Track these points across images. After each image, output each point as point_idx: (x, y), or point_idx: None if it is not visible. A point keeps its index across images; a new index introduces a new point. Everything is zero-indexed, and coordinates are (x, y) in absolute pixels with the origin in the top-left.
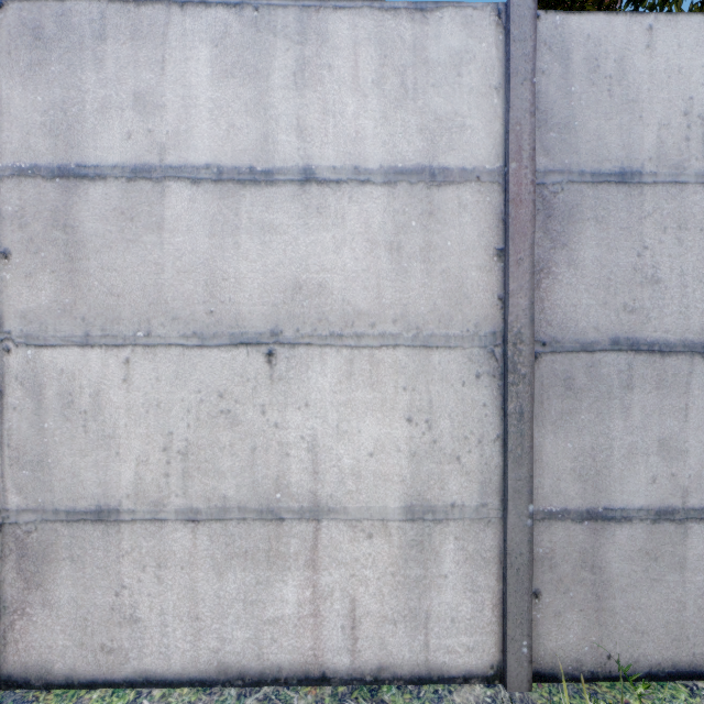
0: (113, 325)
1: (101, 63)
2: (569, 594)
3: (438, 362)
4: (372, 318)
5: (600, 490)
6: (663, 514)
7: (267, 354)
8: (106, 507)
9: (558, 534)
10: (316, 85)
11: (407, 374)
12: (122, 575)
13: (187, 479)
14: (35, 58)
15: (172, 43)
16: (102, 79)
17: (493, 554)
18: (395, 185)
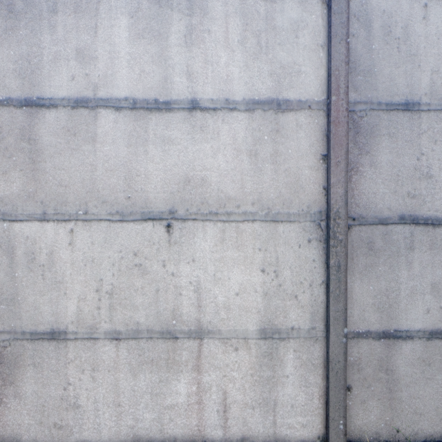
0: (62, 206)
1: (54, 28)
2: (371, 388)
3: (282, 231)
4: (237, 202)
5: (391, 317)
6: (434, 334)
7: (167, 226)
8: (57, 330)
9: (363, 347)
10: (199, 43)
11: (261, 239)
12: (68, 376)
13: (112, 310)
14: (9, 25)
15: (102, 15)
16: (55, 39)
17: (319, 362)
18: (253, 111)
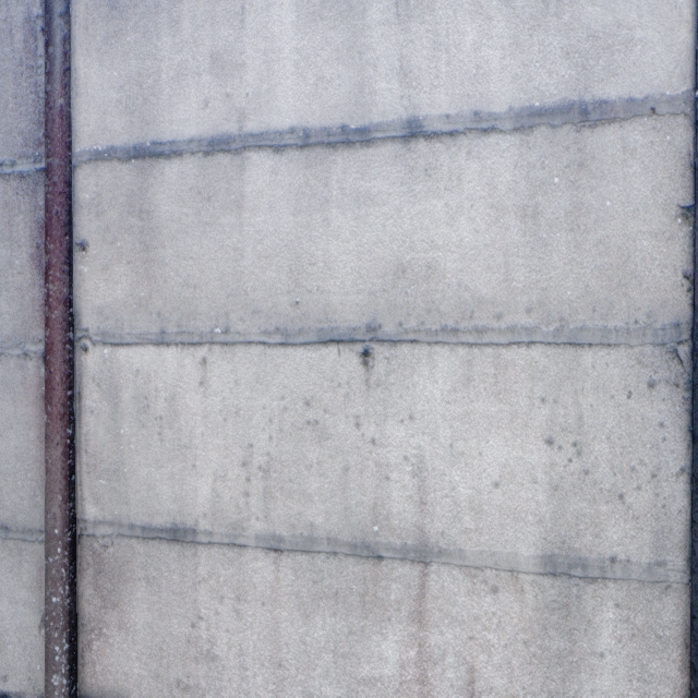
0: (189, 320)
1: (177, 25)
2: None
3: (591, 365)
4: (497, 307)
5: None
6: None
7: (362, 354)
8: (181, 526)
9: None
10: (424, 14)
11: (546, 381)
12: (199, 605)
13: (269, 500)
14: (111, 30)
15: None
16: (178, 43)
17: (674, 634)
18: (530, 131)
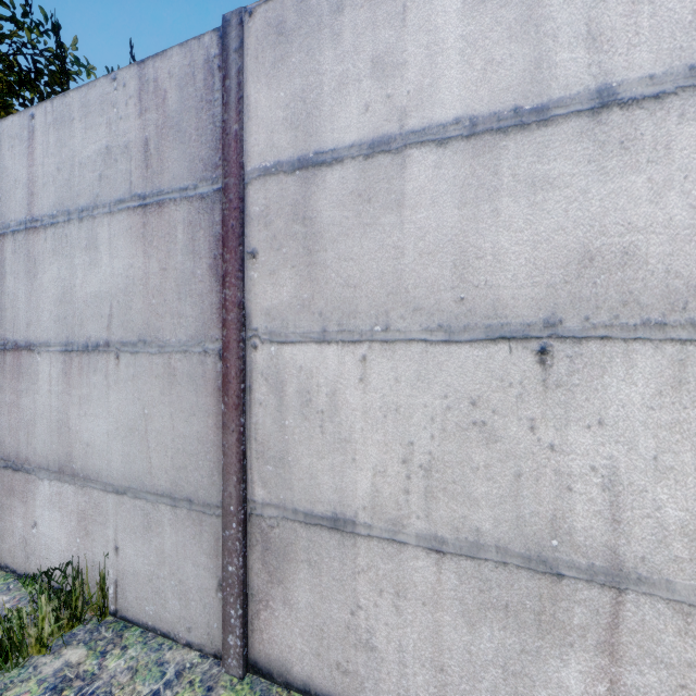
0: (349, 319)
1: (338, 37)
2: None
3: None
4: None
5: None
6: None
7: (538, 352)
8: (341, 516)
9: None
10: None
11: None
12: (358, 594)
13: (430, 499)
14: (278, 55)
15: None
16: (339, 55)
17: None
18: None
